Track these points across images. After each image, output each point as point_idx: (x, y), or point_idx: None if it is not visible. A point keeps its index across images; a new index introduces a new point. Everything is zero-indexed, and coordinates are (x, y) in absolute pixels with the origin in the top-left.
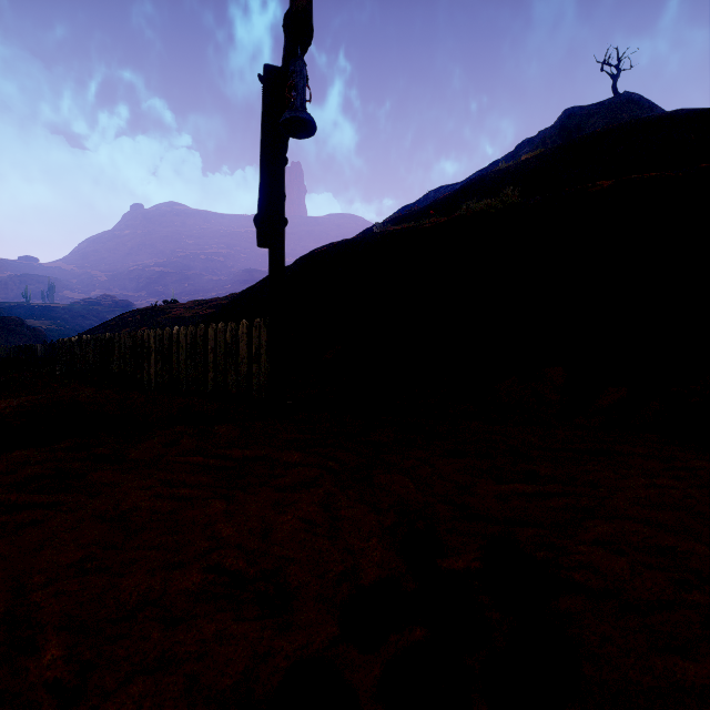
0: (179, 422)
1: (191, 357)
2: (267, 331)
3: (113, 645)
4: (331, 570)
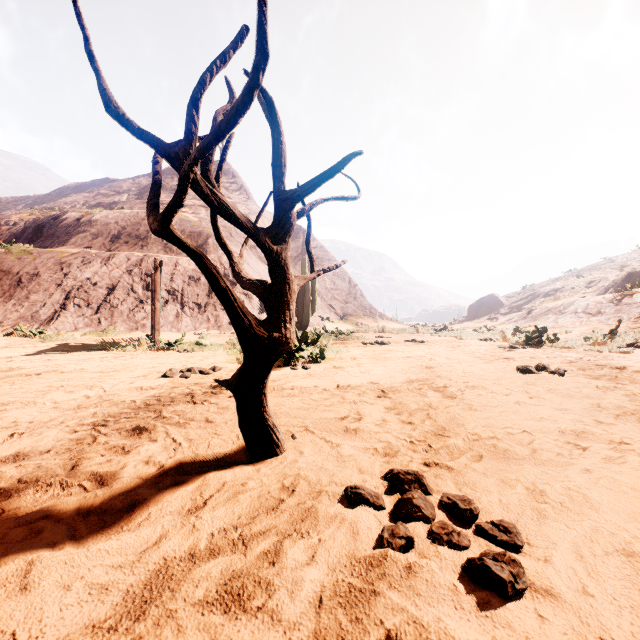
0: None
1: None
2: None
3: None
4: None
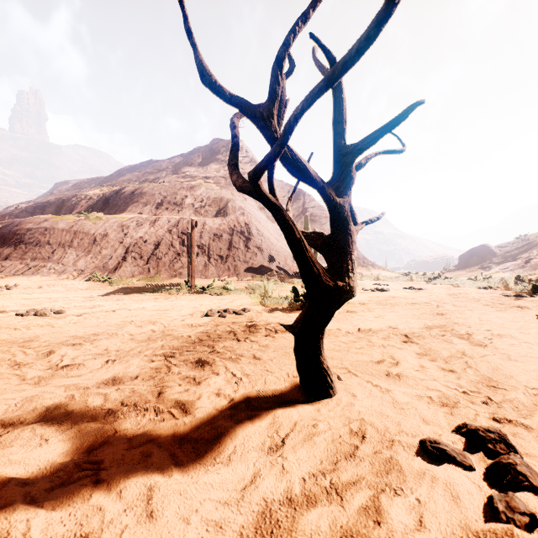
0: None
1: None
2: None
3: None
4: None
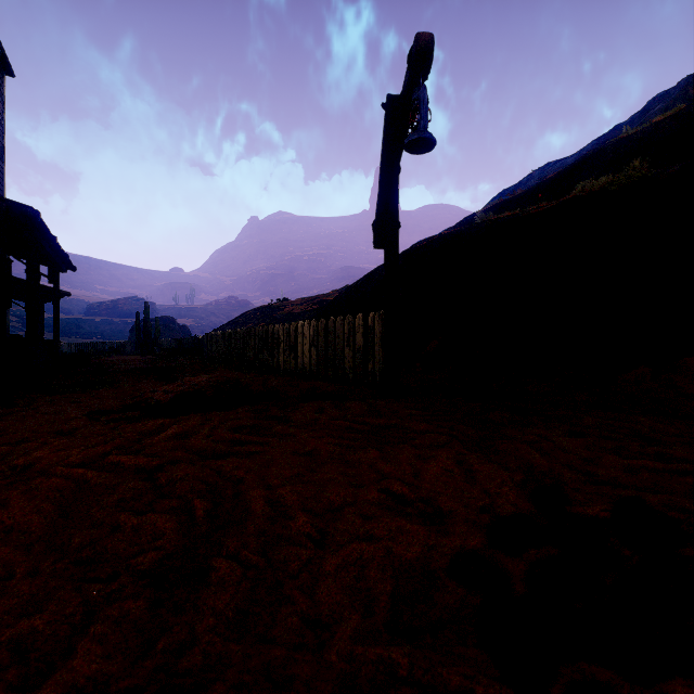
0: (310, 399)
1: (313, 347)
2: (381, 322)
3: (334, 522)
4: (473, 504)
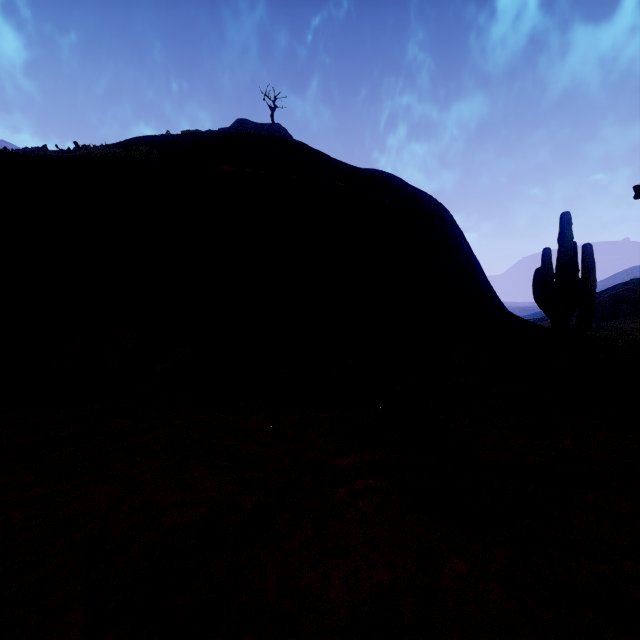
0: None
1: None
2: None
3: None
4: None
